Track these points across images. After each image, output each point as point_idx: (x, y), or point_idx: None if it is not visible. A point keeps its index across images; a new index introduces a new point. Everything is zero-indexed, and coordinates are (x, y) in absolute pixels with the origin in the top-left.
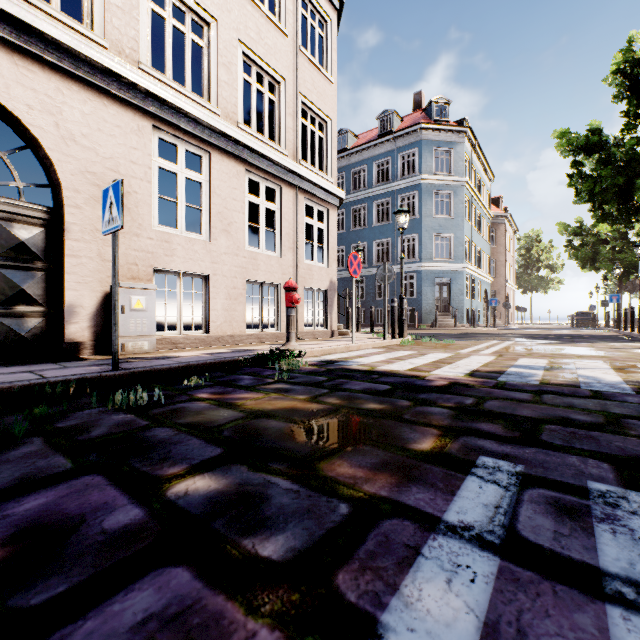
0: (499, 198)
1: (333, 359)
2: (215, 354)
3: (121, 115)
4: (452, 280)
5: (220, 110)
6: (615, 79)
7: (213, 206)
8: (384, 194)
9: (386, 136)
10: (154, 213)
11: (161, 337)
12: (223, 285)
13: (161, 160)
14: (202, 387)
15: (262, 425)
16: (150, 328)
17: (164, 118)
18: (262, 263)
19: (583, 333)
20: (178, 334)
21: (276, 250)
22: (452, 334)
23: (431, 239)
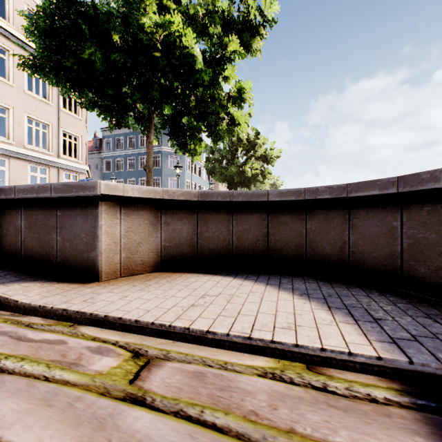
0: None
1: None
2: None
3: None
4: None
5: (15, 142)
6: None
7: (11, 179)
8: (144, 153)
9: None
10: None
11: None
12: None
13: None
14: None
15: None
16: None
17: None
18: None
19: None
20: None
21: None
22: None
23: (168, 180)
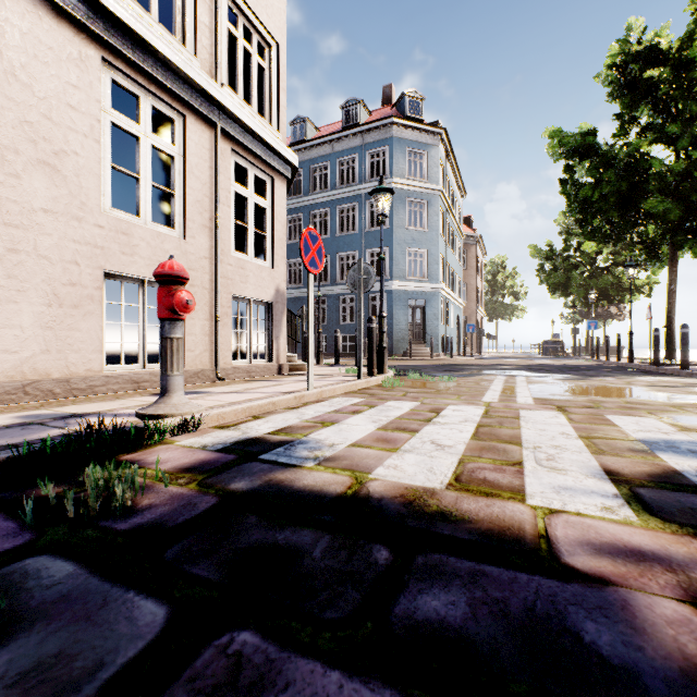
0: (470, 217)
1: (263, 436)
2: None
3: None
4: (426, 302)
5: None
6: (608, 76)
7: (8, 103)
8: (350, 198)
9: (352, 128)
10: None
11: None
12: (39, 275)
13: None
14: None
15: None
16: None
17: None
18: (143, 244)
19: (570, 363)
20: None
21: (176, 226)
22: (435, 366)
23: (404, 254)
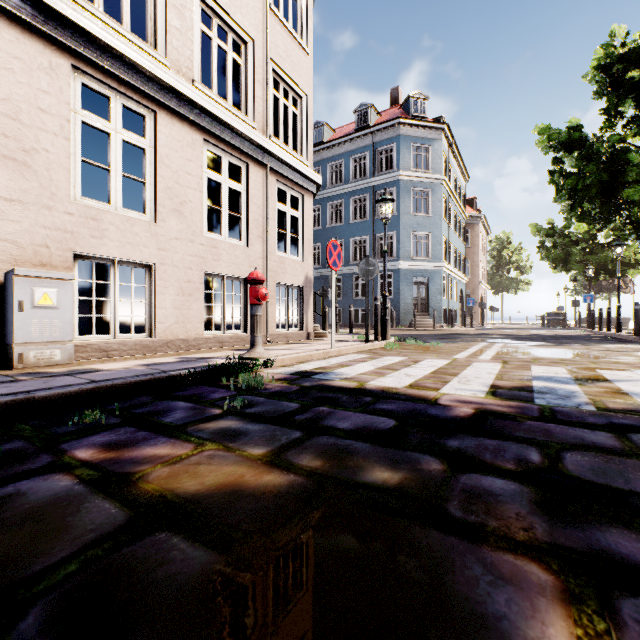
0: (473, 199)
1: (309, 370)
2: (153, 365)
3: (23, 44)
4: (430, 279)
5: (169, 61)
6: (595, 75)
7: (160, 179)
8: (361, 190)
9: (363, 130)
10: (75, 181)
11: (85, 343)
12: (174, 277)
13: (86, 113)
14: (97, 430)
15: (147, 566)
16: (64, 331)
17: (89, 58)
18: (224, 253)
19: (561, 333)
20: (111, 338)
21: (242, 238)
22: (434, 335)
23: (409, 237)
